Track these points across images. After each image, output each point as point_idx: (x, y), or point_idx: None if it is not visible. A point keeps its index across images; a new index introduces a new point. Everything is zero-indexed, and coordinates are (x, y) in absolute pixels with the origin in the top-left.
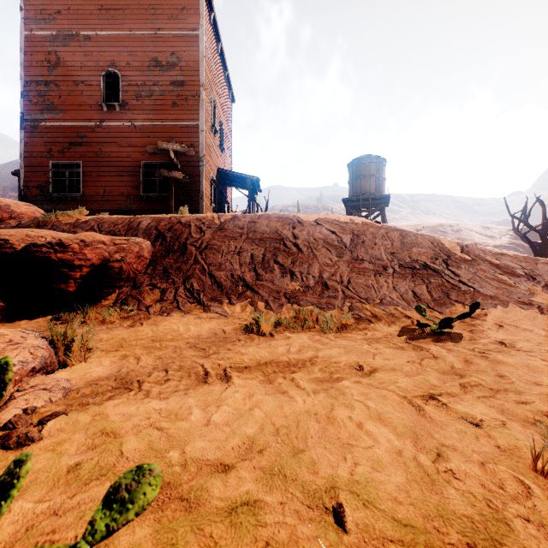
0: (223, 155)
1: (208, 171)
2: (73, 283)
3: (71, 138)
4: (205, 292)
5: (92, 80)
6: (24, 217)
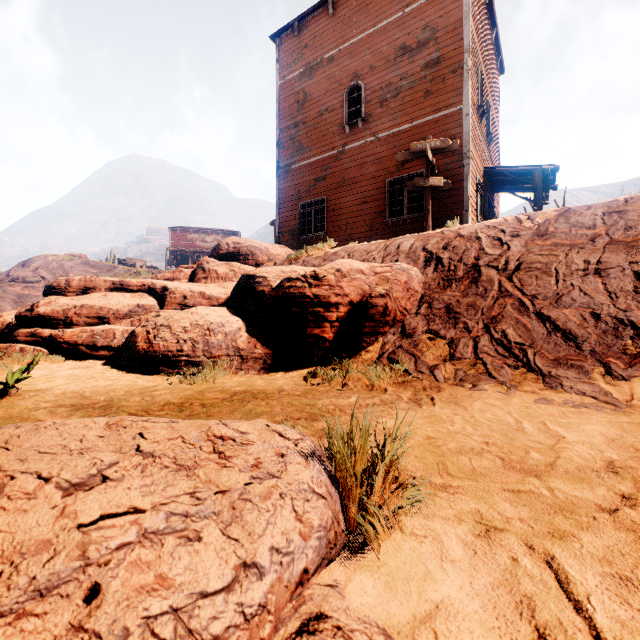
0: (490, 149)
1: (473, 172)
2: (328, 328)
3: (316, 174)
4: (534, 348)
5: (335, 103)
6: (279, 259)
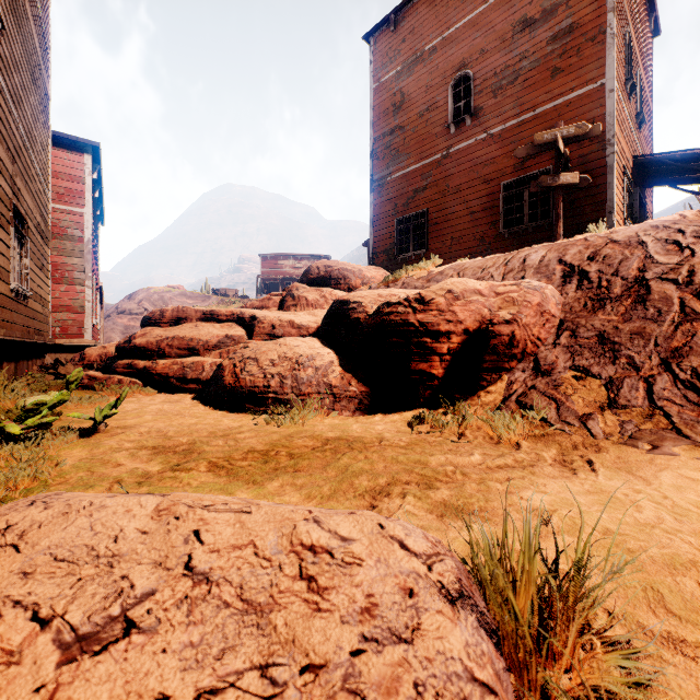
0: (640, 133)
1: (619, 163)
2: (437, 362)
3: (415, 184)
4: None
5: (438, 100)
6: (373, 282)
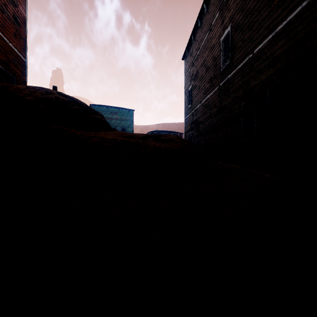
0: None
1: None
2: None
3: None
4: None
5: None
6: None
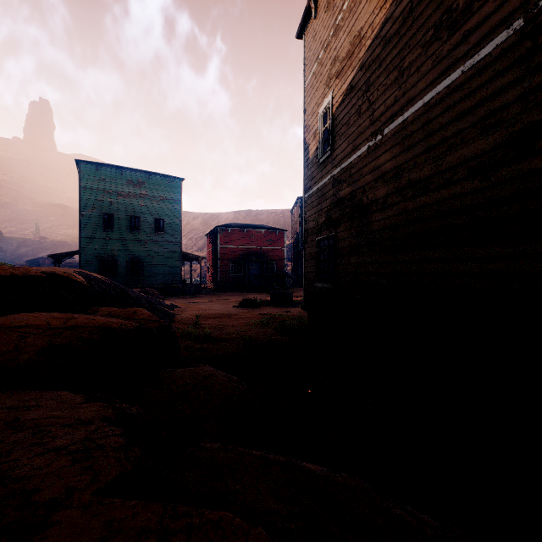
0: None
1: None
2: None
3: None
4: None
5: None
6: None
